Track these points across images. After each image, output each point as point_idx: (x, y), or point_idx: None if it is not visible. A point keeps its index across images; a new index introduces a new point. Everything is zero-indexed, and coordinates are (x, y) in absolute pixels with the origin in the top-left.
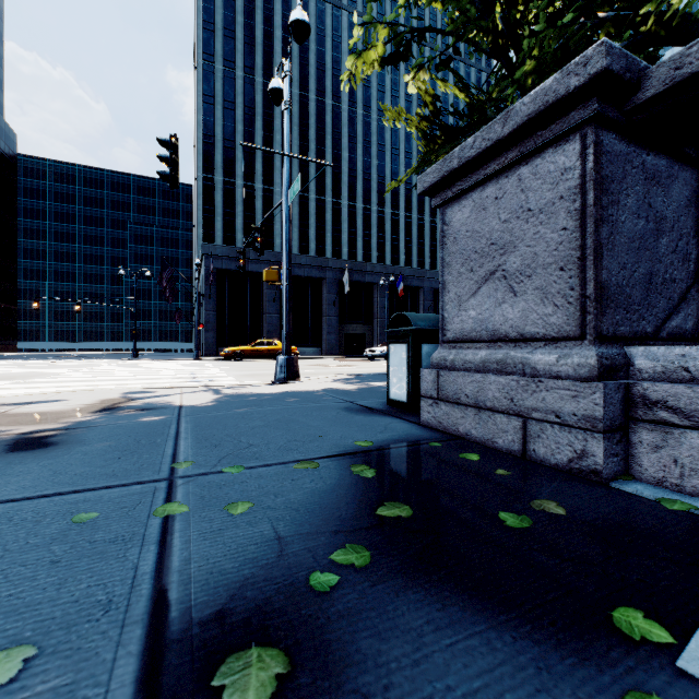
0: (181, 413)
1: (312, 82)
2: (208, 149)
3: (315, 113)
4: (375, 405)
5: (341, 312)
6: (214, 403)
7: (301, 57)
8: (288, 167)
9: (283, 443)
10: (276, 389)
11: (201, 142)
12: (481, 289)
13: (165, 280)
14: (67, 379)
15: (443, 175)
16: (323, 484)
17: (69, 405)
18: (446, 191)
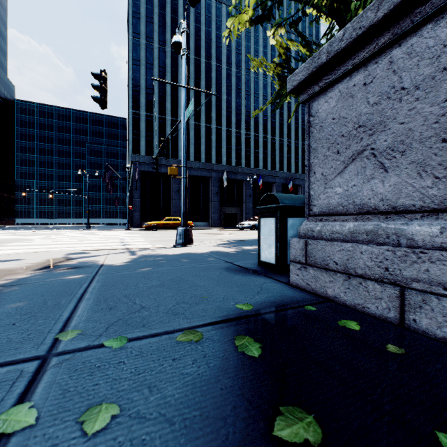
0: (99, 271)
1: (203, 50)
2: (136, 94)
3: (204, 70)
4: (249, 266)
5: (221, 199)
6: (127, 263)
7: (196, 34)
8: (185, 95)
9: (171, 306)
10: (176, 251)
11: (131, 90)
12: (347, 168)
13: (107, 178)
14: (35, 243)
15: (312, 71)
16: (206, 367)
17: (21, 264)
18: (312, 87)
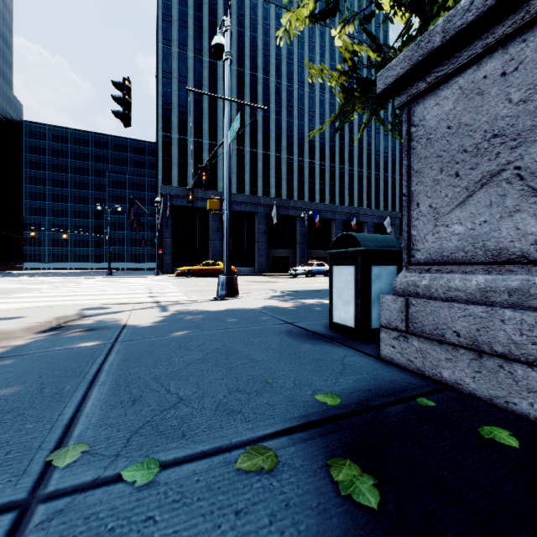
0: (120, 336)
1: (247, 60)
2: (166, 113)
3: (249, 84)
4: (317, 328)
5: (270, 239)
6: (157, 323)
7: (239, 41)
8: (229, 110)
9: (222, 397)
10: (218, 306)
11: (161, 108)
12: (473, 197)
13: (132, 214)
14: (43, 294)
15: (417, 60)
16: (295, 533)
17: (21, 323)
18: (416, 84)
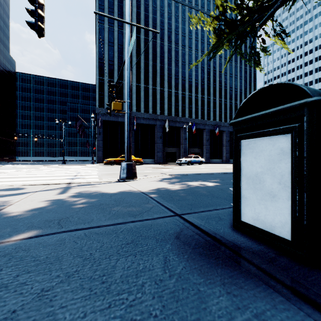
0: None
1: (150, 32)
2: (101, 65)
3: (151, 47)
4: (216, 228)
5: (164, 142)
6: (30, 210)
7: (145, 20)
8: (129, 32)
9: None
10: (114, 188)
11: (98, 62)
12: None
13: (78, 125)
14: None
15: None
16: None
17: None
18: None
